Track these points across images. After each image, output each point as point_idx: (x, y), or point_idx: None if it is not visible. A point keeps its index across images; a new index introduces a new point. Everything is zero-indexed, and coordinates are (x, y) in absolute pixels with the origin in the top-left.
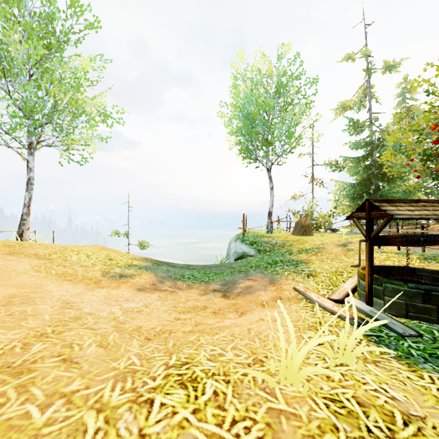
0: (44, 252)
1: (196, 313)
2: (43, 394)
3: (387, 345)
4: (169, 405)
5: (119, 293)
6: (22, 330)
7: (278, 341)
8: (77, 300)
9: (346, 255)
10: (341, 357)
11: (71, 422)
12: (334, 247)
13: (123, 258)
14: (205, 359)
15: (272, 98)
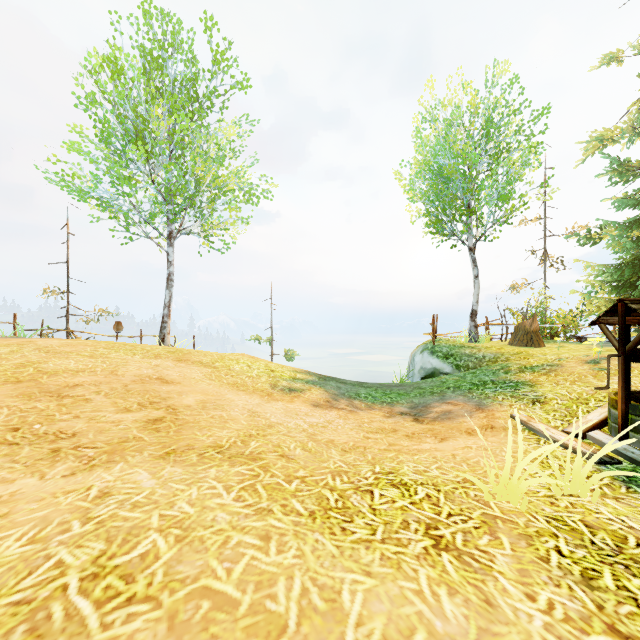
0: (207, 360)
1: (386, 434)
2: (282, 474)
3: (639, 485)
4: (387, 496)
5: (296, 408)
6: (231, 431)
7: (490, 468)
8: (260, 410)
9: (597, 376)
10: (571, 488)
11: (314, 493)
12: (577, 365)
13: (284, 370)
14: (410, 472)
15: (477, 143)
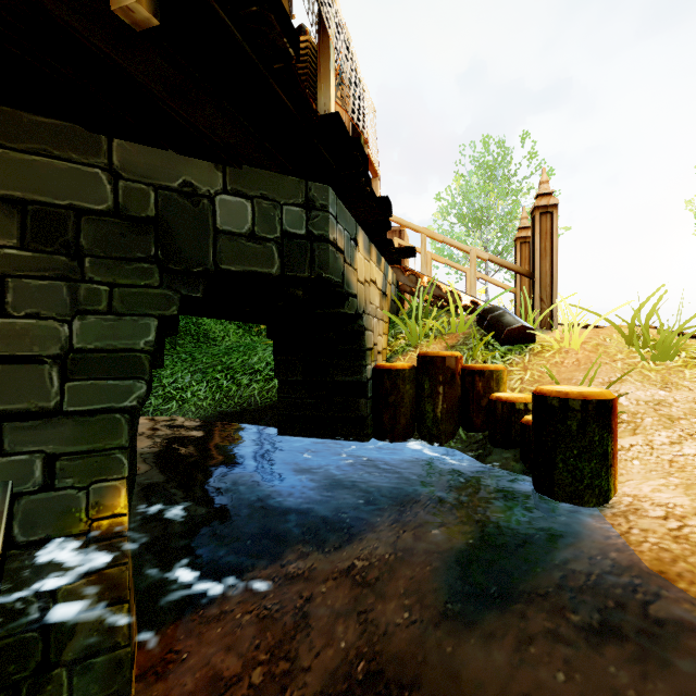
0: None
1: None
2: None
3: None
4: None
5: None
6: None
7: None
8: None
9: None
10: None
11: None
12: None
13: None
14: None
15: None
